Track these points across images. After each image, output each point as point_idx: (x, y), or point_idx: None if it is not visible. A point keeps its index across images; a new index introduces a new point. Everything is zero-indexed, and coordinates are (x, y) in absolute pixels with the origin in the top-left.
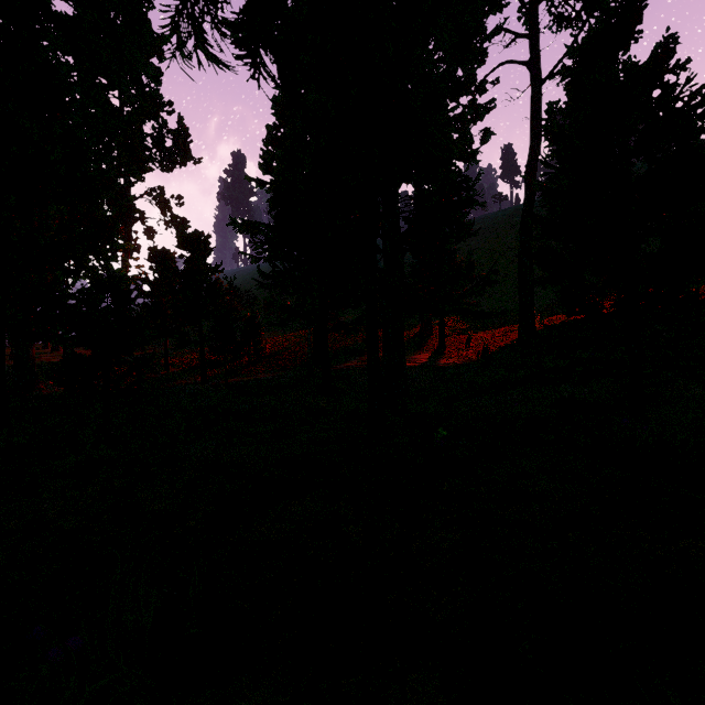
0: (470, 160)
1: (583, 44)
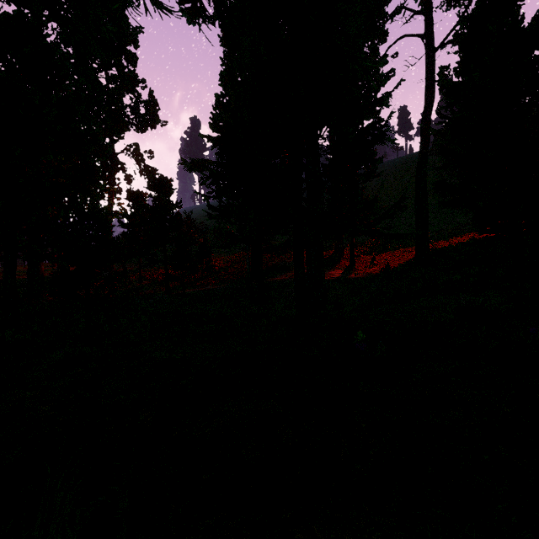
0: (382, 105)
1: (473, 12)
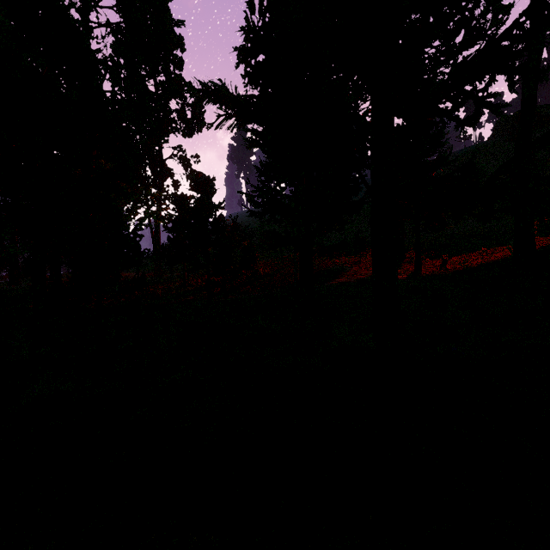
0: None
1: None
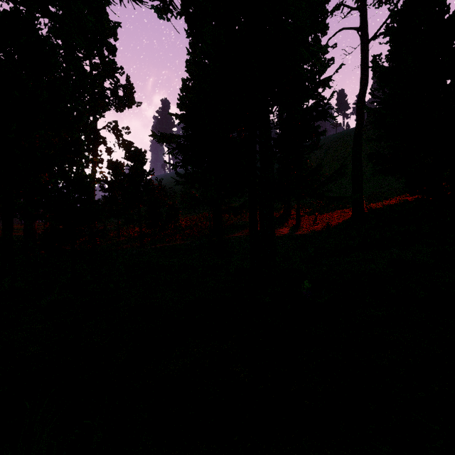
0: (325, 86)
1: (402, 8)
